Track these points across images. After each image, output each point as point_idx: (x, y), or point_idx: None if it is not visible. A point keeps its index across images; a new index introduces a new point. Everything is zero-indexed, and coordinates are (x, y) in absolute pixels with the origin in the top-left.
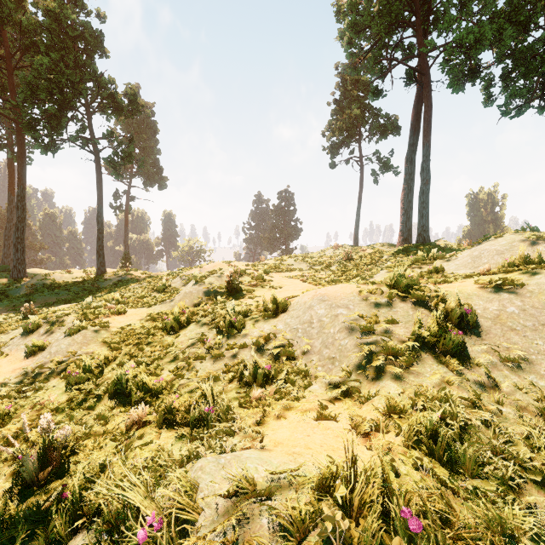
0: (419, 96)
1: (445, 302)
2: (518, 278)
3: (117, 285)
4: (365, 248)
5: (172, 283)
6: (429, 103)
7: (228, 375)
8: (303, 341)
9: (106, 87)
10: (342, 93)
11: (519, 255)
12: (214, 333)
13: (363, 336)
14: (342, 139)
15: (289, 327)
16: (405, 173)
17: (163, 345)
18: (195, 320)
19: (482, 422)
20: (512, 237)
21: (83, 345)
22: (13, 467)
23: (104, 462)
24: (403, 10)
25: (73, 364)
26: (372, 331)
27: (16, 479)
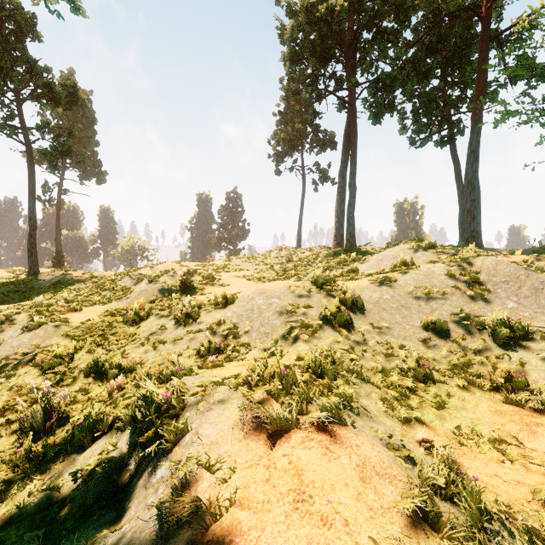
0: (349, 121)
1: (346, 293)
2: (396, 276)
3: (56, 286)
4: (305, 250)
5: (122, 282)
6: (355, 130)
7: (188, 351)
8: (246, 323)
9: (40, 75)
10: (286, 106)
11: (400, 260)
12: (172, 323)
13: (288, 317)
14: (287, 148)
15: (236, 314)
16: (338, 186)
17: (126, 334)
18: (154, 313)
19: (350, 360)
20: (404, 245)
21: (46, 338)
22: (12, 428)
23: (99, 410)
24: (334, 48)
25: (40, 355)
26: (295, 313)
27: (18, 435)
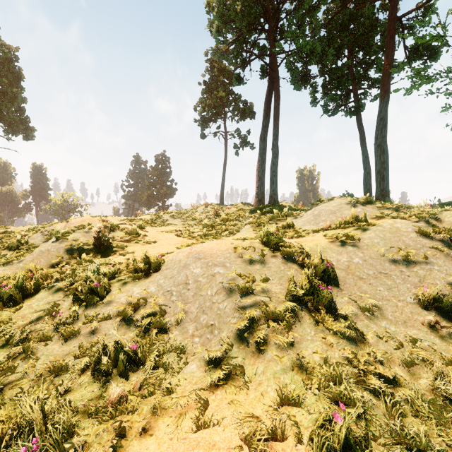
0: (270, 89)
1: (309, 256)
2: (354, 233)
3: None
4: (230, 206)
5: (30, 239)
6: (278, 94)
7: (80, 363)
8: (178, 306)
9: None
10: (211, 76)
11: (352, 215)
12: (70, 301)
13: (242, 298)
14: (211, 115)
15: (162, 289)
16: (260, 148)
17: None
18: (47, 285)
19: (370, 391)
20: (339, 200)
21: None
22: None
23: None
24: (259, 15)
25: None
26: (250, 291)
27: None
